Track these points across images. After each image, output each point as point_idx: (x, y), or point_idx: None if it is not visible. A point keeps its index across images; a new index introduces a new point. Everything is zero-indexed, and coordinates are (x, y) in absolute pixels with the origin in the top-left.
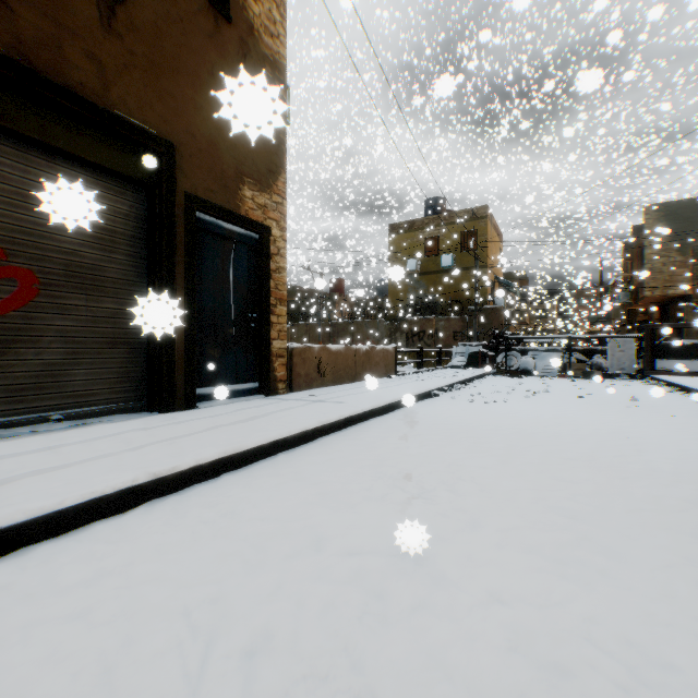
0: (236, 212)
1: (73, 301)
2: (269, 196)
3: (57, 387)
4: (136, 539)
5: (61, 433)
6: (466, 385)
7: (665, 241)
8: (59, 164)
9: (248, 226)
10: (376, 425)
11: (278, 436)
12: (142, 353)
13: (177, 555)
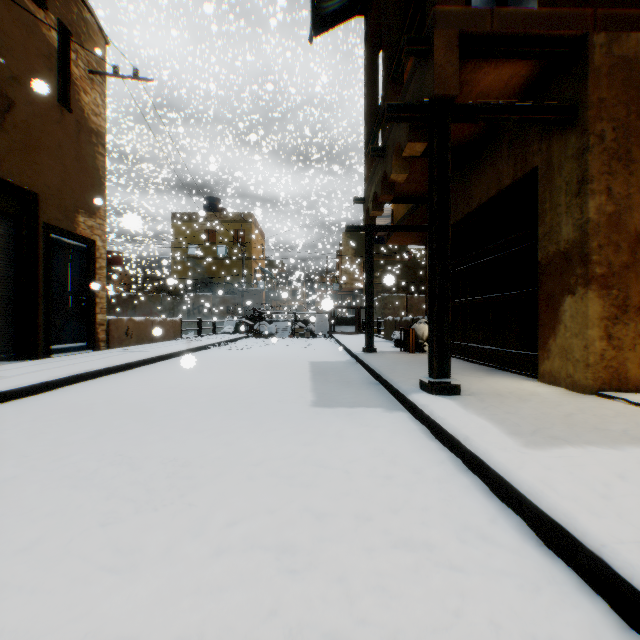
0: (75, 232)
1: None
2: (96, 220)
3: None
4: (98, 384)
5: None
6: (230, 343)
7: (353, 256)
8: None
9: (83, 241)
10: (175, 360)
11: (129, 361)
12: (13, 323)
13: (119, 384)
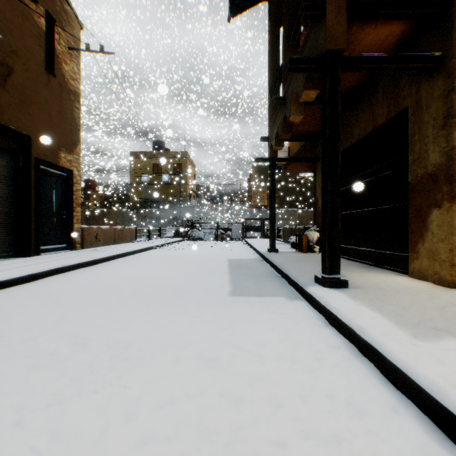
0: (58, 164)
1: None
2: (73, 156)
3: None
4: (70, 276)
5: None
6: (170, 245)
7: (259, 181)
8: None
9: (64, 170)
10: (130, 257)
11: (95, 258)
12: (12, 230)
13: (86, 276)
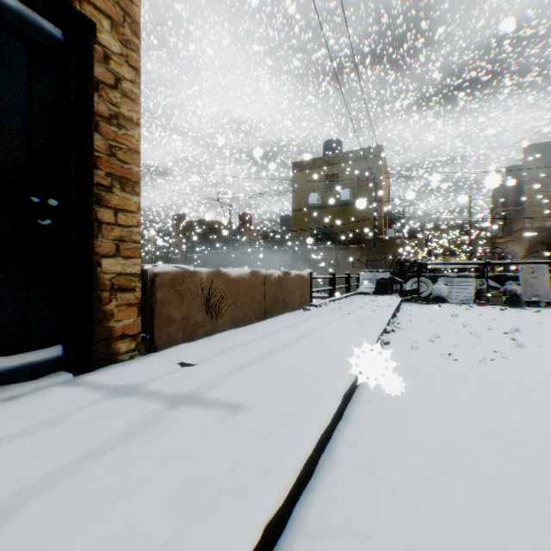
0: None
1: None
2: None
3: None
4: None
5: None
6: (397, 319)
7: (544, 177)
8: None
9: None
10: (354, 548)
11: None
12: None
13: None
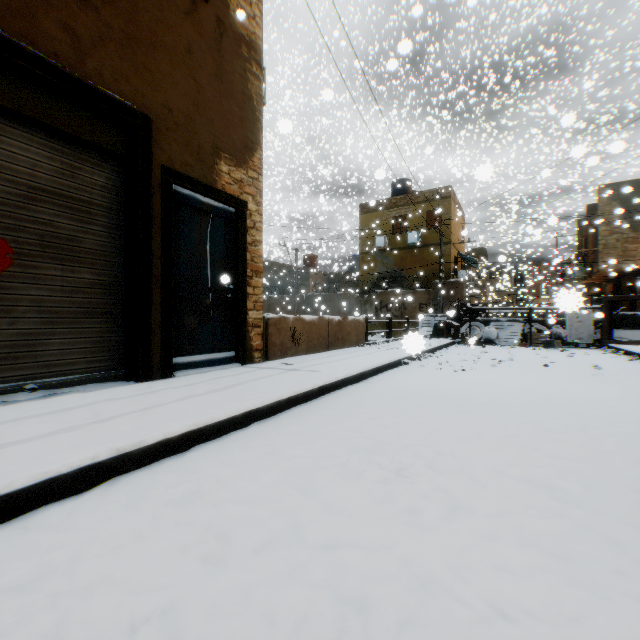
0: (212, 186)
1: (49, 271)
2: (245, 172)
3: (32, 357)
4: (90, 526)
5: (33, 403)
6: (433, 354)
7: (619, 219)
8: (34, 134)
9: (224, 200)
10: (349, 394)
11: (251, 407)
12: (119, 323)
13: (131, 548)
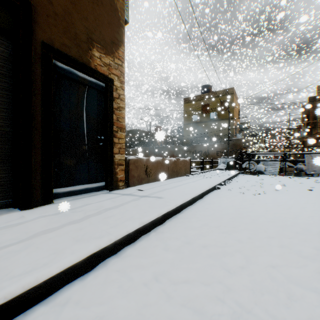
0: (86, 64)
1: None
2: (113, 59)
3: None
4: None
5: None
6: (231, 180)
7: None
8: None
9: (96, 76)
10: (187, 219)
11: (95, 249)
12: (7, 163)
13: None
